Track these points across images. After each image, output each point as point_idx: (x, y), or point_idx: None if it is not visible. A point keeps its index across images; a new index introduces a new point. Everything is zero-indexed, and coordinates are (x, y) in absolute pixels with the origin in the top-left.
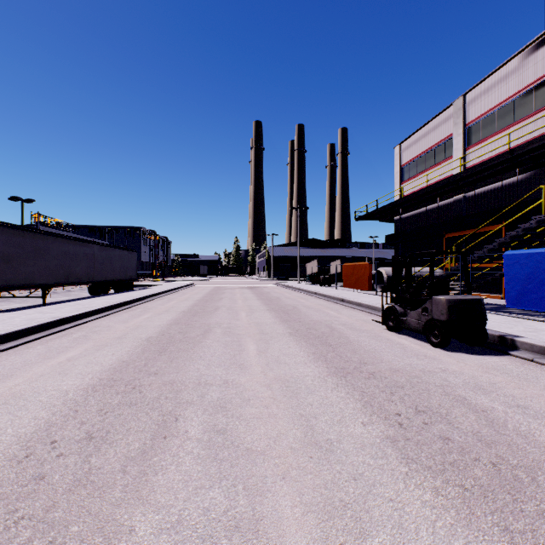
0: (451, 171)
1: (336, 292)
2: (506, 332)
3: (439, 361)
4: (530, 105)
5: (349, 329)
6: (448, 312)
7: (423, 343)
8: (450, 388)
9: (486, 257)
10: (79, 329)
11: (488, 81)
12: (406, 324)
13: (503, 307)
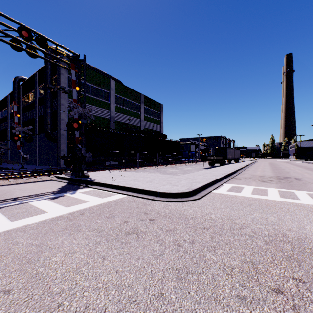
0: None
1: None
2: None
3: None
4: None
5: None
6: None
7: None
8: None
9: None
10: (253, 166)
11: None
12: None
13: None
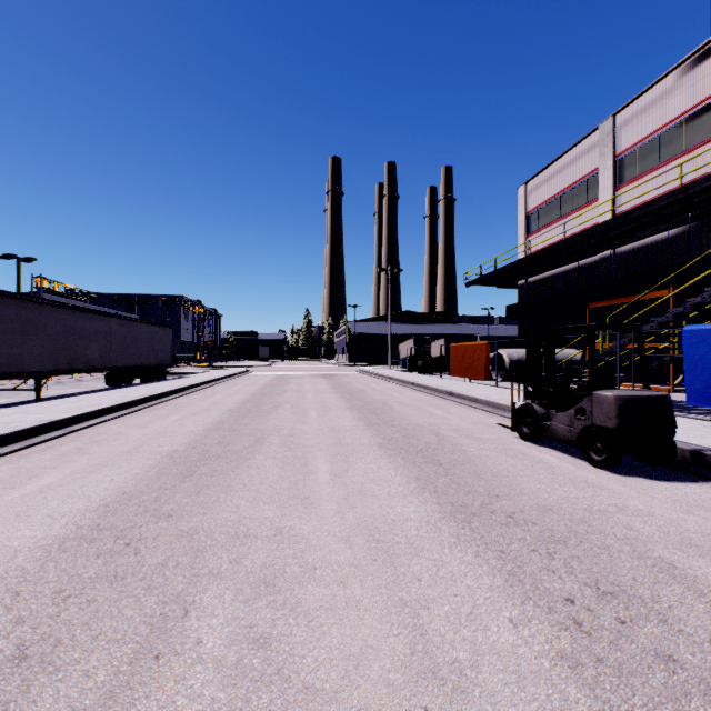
0: (596, 219)
1: (441, 382)
2: (700, 444)
3: (610, 492)
4: (708, 126)
5: (465, 437)
6: (618, 415)
7: (578, 461)
8: (641, 544)
9: (654, 334)
10: (75, 437)
11: (647, 95)
12: (550, 431)
13: (676, 404)
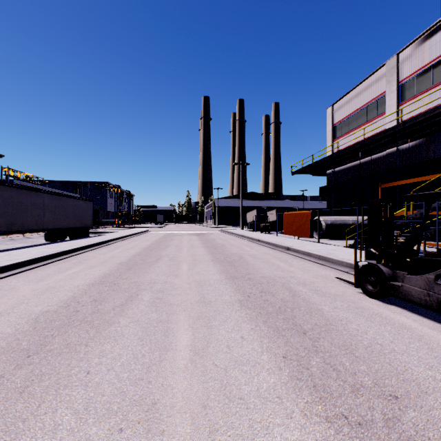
0: (384, 126)
1: (279, 239)
2: None
3: None
4: None
5: (314, 292)
6: None
7: (439, 326)
8: None
9: None
10: None
11: (423, 38)
12: (401, 292)
13: None
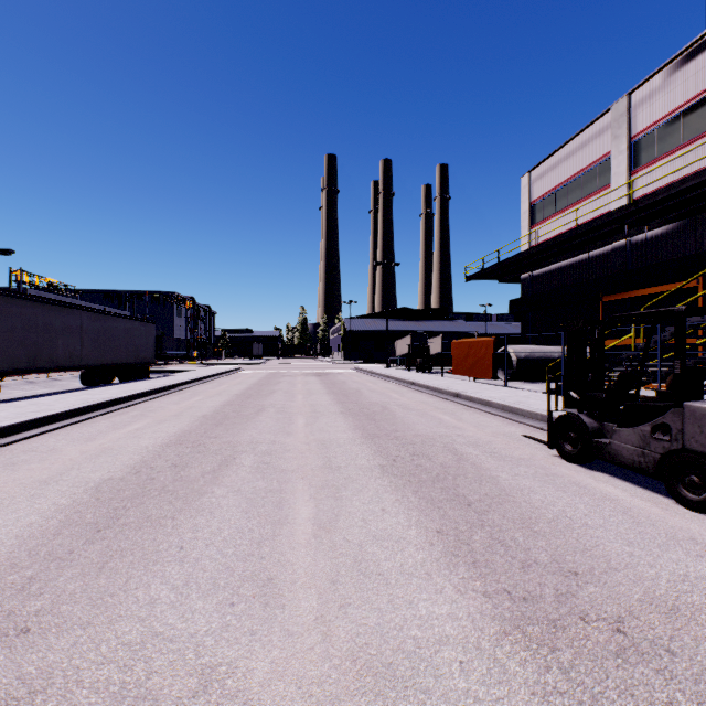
0: (609, 206)
1: (444, 382)
2: None
3: None
4: None
5: (489, 455)
6: None
7: (656, 497)
8: None
9: (702, 327)
10: None
11: (668, 70)
12: (609, 452)
13: None
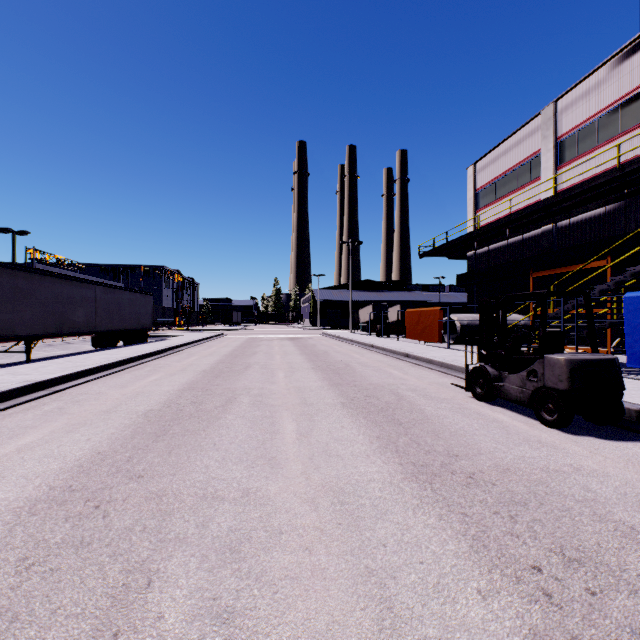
0: (539, 196)
1: (398, 345)
2: None
3: (564, 452)
4: None
5: (422, 397)
6: (570, 377)
7: (530, 420)
8: (601, 507)
9: (596, 301)
10: (58, 397)
11: (586, 83)
12: (503, 391)
13: None
